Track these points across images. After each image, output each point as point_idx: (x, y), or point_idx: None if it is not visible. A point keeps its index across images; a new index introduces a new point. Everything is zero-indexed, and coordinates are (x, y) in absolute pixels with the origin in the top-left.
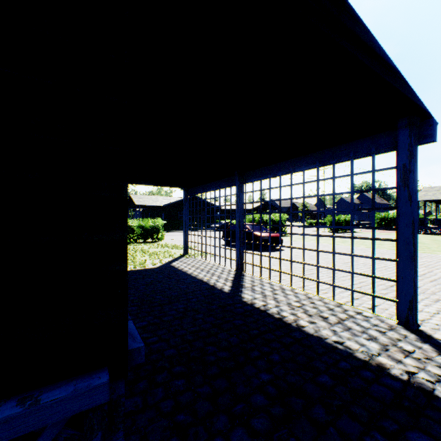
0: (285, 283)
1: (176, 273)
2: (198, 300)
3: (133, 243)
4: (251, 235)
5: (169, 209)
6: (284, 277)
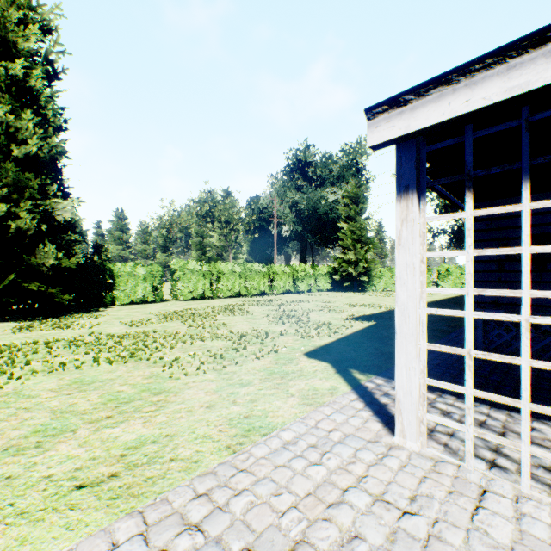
0: None
1: None
2: None
3: None
4: None
5: None
6: None
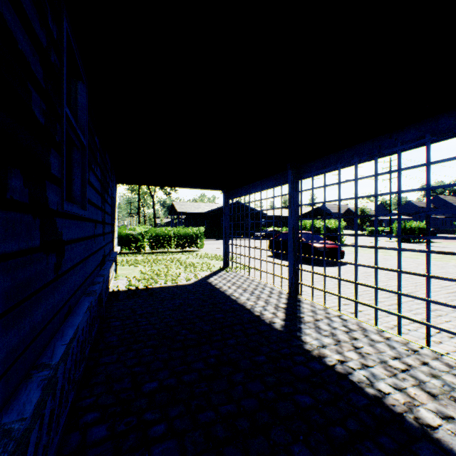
0: (364, 318)
1: (212, 294)
2: (238, 341)
3: (171, 252)
4: (304, 245)
5: (211, 216)
6: (359, 307)
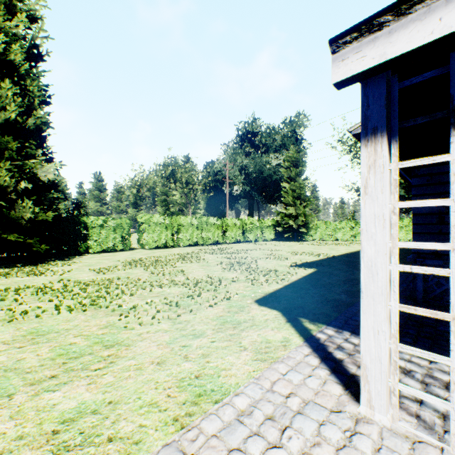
0: None
1: None
2: None
3: None
4: None
5: None
6: None
